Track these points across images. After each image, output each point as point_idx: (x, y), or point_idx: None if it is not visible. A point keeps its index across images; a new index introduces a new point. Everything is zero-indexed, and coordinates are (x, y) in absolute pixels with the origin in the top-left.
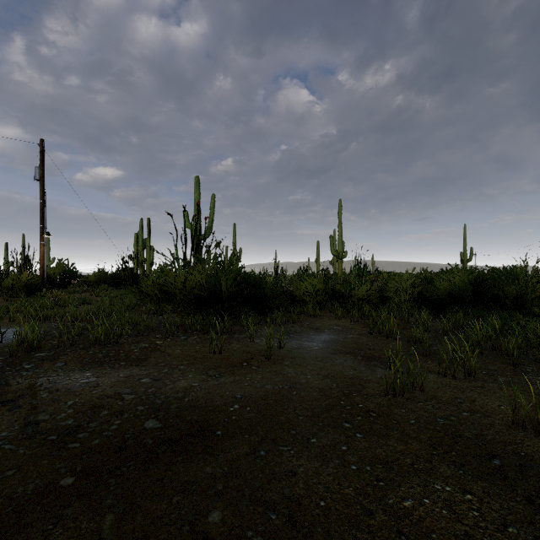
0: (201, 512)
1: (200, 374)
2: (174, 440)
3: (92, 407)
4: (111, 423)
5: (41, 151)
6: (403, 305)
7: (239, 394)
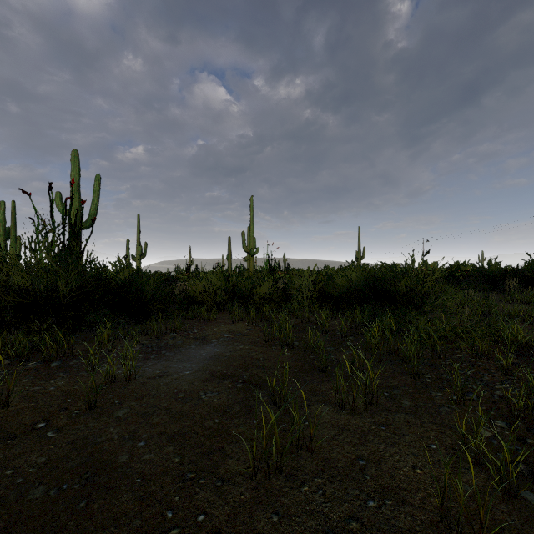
0: None
1: None
2: None
3: None
4: None
5: None
6: (306, 302)
7: None
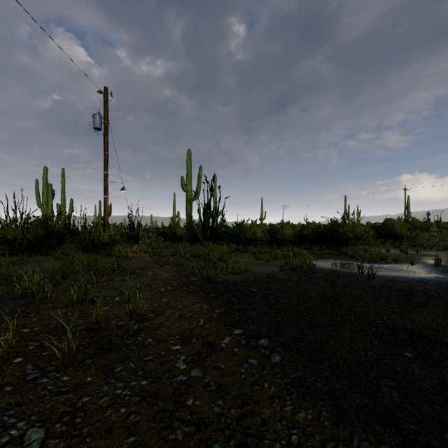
0: None
1: (431, 256)
2: None
3: None
4: None
5: (107, 100)
6: None
7: None
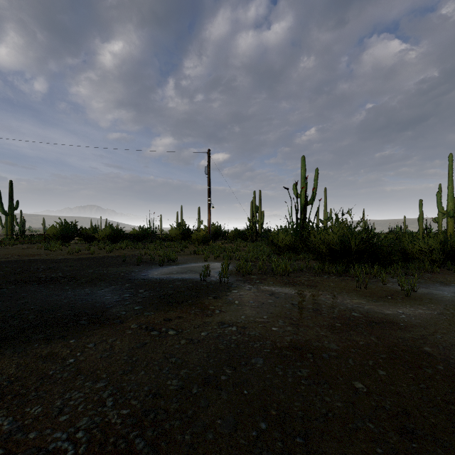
0: (418, 346)
1: (361, 298)
2: (376, 322)
3: (314, 303)
4: (333, 310)
5: (209, 156)
6: None
7: (399, 311)
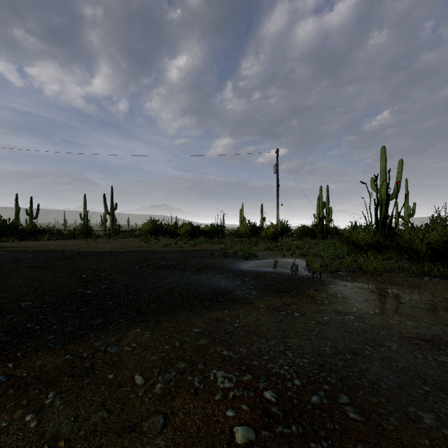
0: None
1: None
2: None
3: (425, 303)
4: None
5: (277, 155)
6: None
7: None
